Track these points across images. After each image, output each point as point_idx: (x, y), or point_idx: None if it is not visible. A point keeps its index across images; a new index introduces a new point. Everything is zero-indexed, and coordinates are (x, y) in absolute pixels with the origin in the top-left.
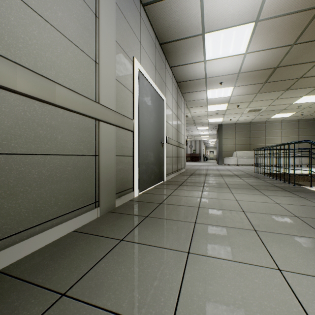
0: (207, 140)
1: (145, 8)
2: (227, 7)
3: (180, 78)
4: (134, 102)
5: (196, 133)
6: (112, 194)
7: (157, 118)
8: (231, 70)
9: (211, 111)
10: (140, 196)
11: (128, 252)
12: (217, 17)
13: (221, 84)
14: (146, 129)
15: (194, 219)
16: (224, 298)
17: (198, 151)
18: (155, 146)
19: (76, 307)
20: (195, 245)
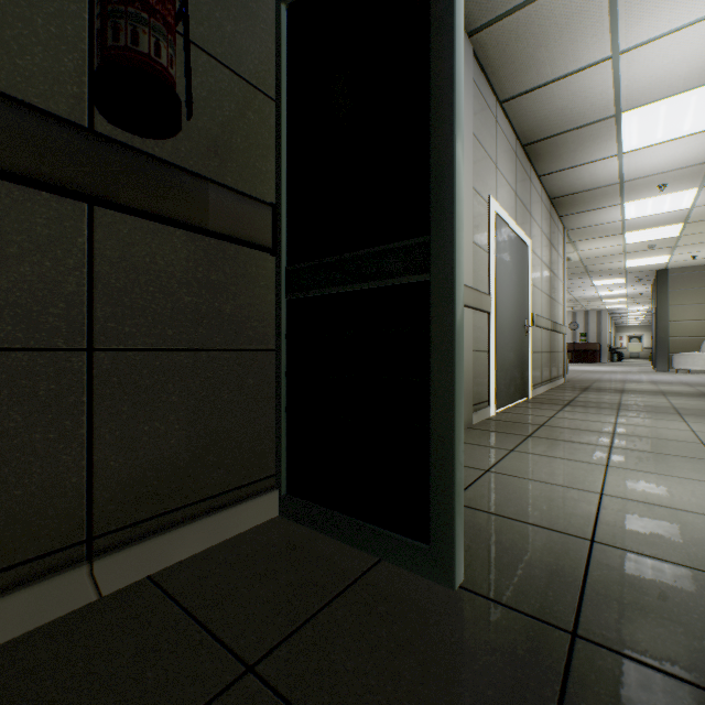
0: (621, 309)
1: (504, 105)
2: (674, 67)
3: (559, 190)
4: (490, 266)
5: (590, 294)
6: (470, 404)
7: (518, 283)
8: (688, 159)
9: (634, 244)
10: (499, 415)
11: (528, 458)
12: (650, 85)
13: (661, 188)
14: (504, 306)
15: (608, 444)
16: (655, 489)
17: (593, 338)
18: (516, 333)
19: (506, 476)
20: (615, 462)
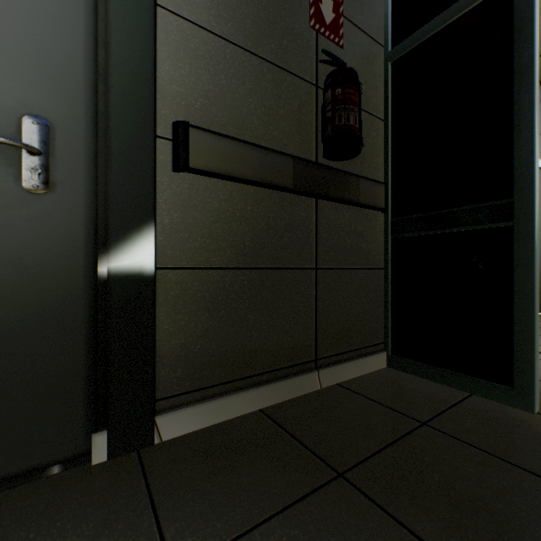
0: None
1: None
2: None
3: None
4: None
5: None
6: None
7: None
8: None
9: None
10: None
11: None
12: None
13: None
14: None
15: None
16: None
17: None
18: (539, 254)
19: None
20: None
